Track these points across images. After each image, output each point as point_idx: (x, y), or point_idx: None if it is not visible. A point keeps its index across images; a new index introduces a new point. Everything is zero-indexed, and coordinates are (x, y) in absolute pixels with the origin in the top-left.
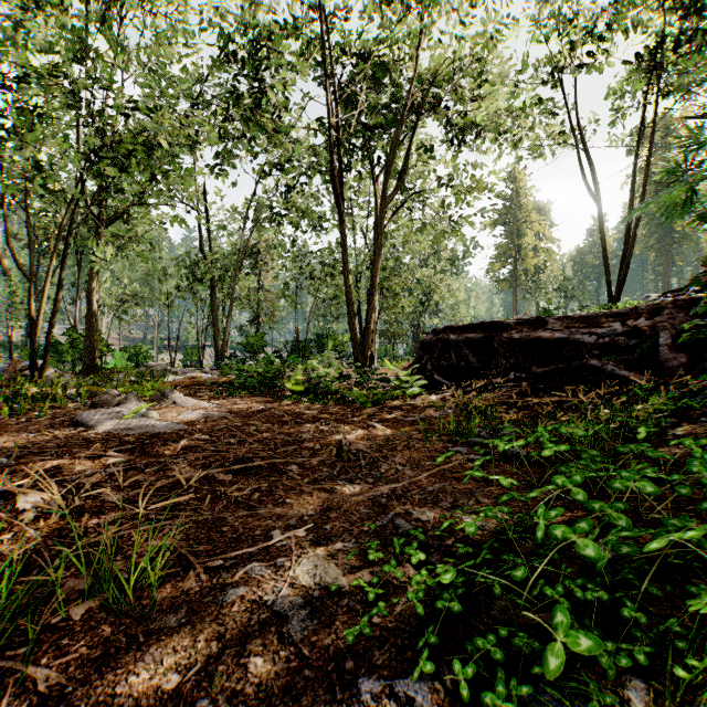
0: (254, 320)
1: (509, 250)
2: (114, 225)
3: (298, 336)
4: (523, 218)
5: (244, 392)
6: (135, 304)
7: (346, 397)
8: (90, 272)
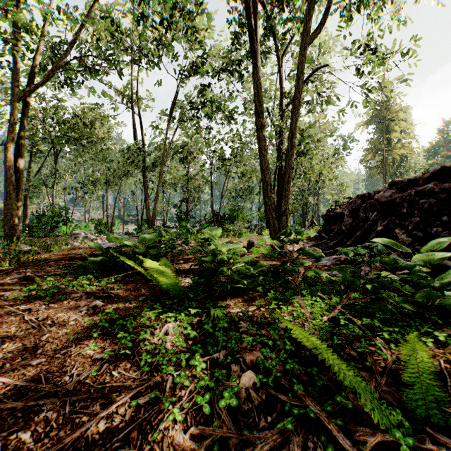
0: (184, 200)
1: (379, 143)
2: (79, 129)
3: (213, 209)
4: (391, 117)
5: (90, 282)
6: (92, 186)
7: (289, 332)
8: (6, 142)
